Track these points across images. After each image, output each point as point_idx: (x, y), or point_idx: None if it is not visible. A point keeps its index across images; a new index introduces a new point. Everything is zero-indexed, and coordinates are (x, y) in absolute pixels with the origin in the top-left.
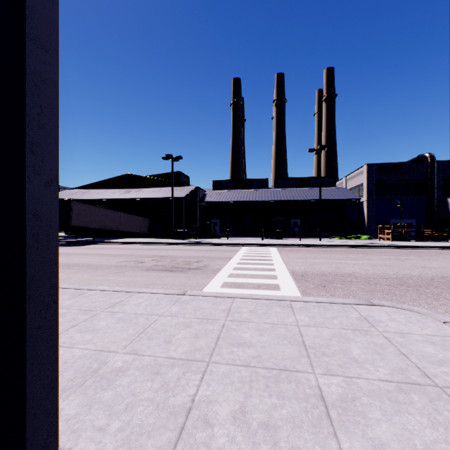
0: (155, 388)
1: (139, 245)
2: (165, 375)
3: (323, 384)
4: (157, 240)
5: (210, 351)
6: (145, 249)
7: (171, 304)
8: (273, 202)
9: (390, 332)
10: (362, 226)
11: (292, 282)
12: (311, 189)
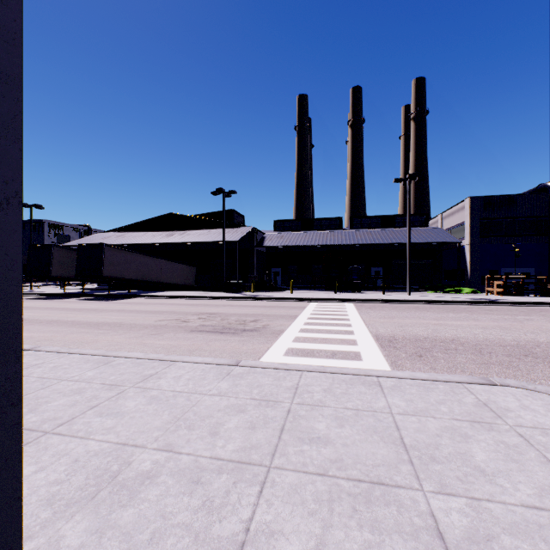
0: (193, 507)
1: (183, 299)
2: (209, 485)
3: (438, 509)
4: (205, 293)
5: (271, 449)
6: (190, 304)
7: (219, 378)
8: (349, 246)
9: (525, 427)
10: (463, 277)
11: (376, 349)
12: (397, 230)
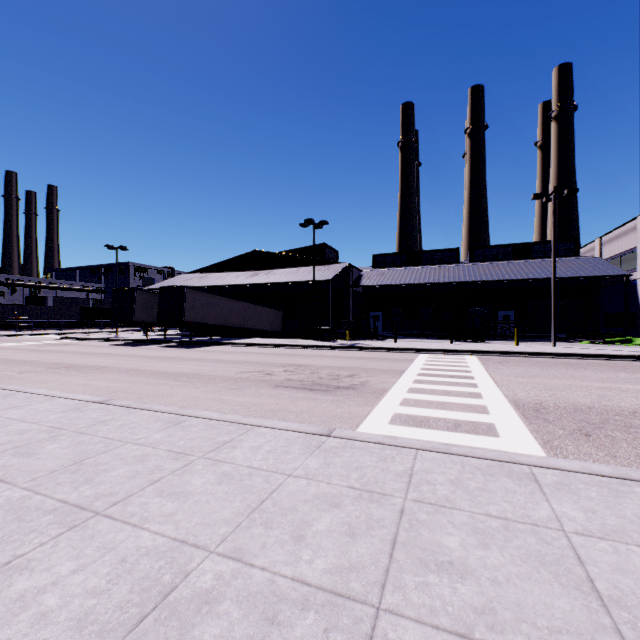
0: None
1: (269, 347)
2: (288, 629)
3: None
4: (292, 341)
5: (380, 575)
6: (275, 354)
7: (307, 452)
8: (468, 284)
9: None
10: (634, 322)
11: (518, 421)
12: (535, 262)
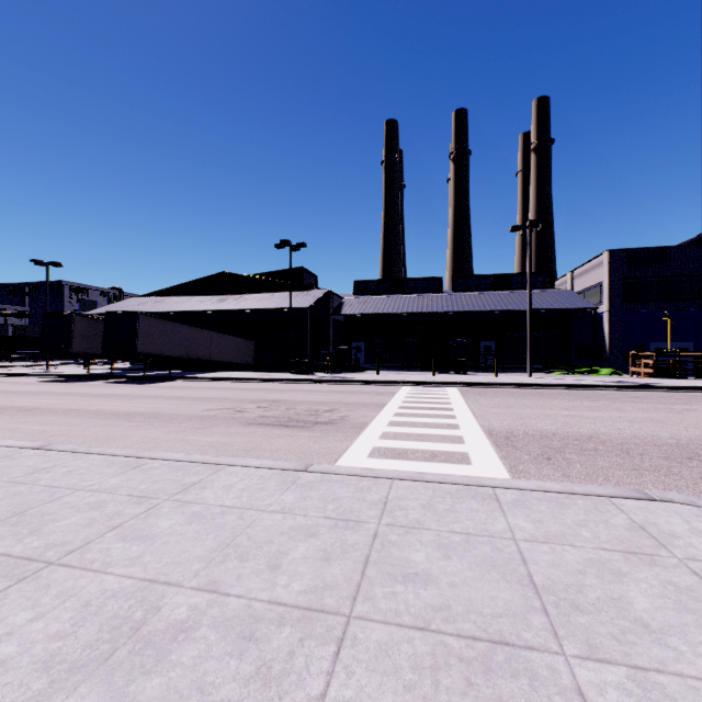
0: (243, 675)
1: (239, 382)
2: (265, 643)
3: (588, 684)
4: (266, 374)
5: (352, 590)
6: (247, 389)
7: (283, 488)
8: (451, 314)
9: (701, 561)
10: (600, 353)
11: (490, 449)
12: (514, 293)
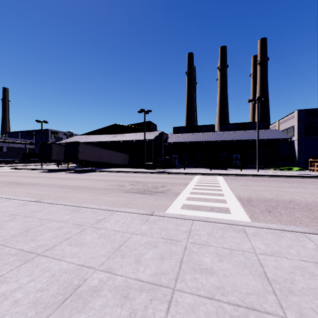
0: (123, 316)
1: (122, 173)
2: (133, 300)
3: None
4: (134, 169)
5: (175, 275)
6: (125, 176)
7: (141, 223)
8: (219, 141)
9: None
10: (293, 160)
11: (239, 206)
12: (249, 131)
